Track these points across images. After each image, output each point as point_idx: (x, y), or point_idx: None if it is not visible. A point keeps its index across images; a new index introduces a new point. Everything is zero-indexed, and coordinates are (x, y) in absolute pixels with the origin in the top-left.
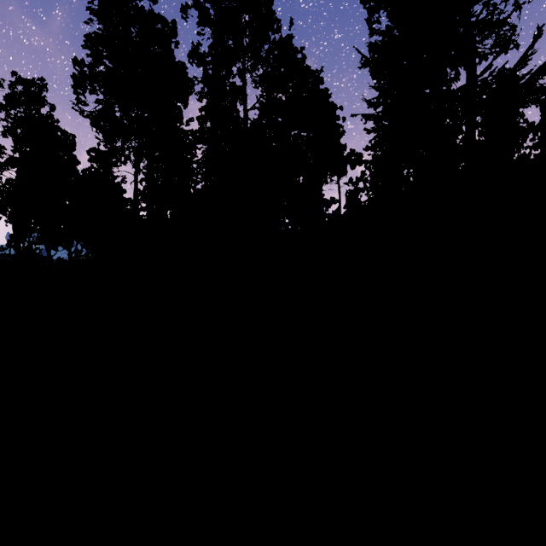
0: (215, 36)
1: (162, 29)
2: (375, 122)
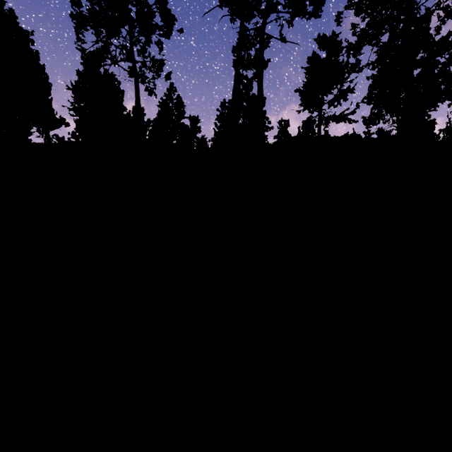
0: None
1: None
2: (75, 112)
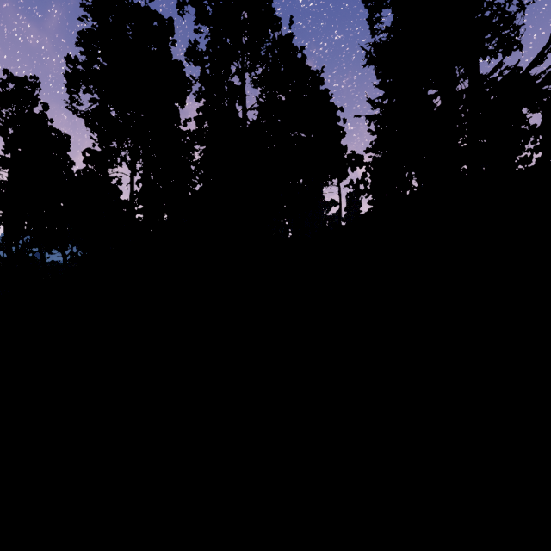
0: (213, 33)
1: (158, 27)
2: (380, 123)
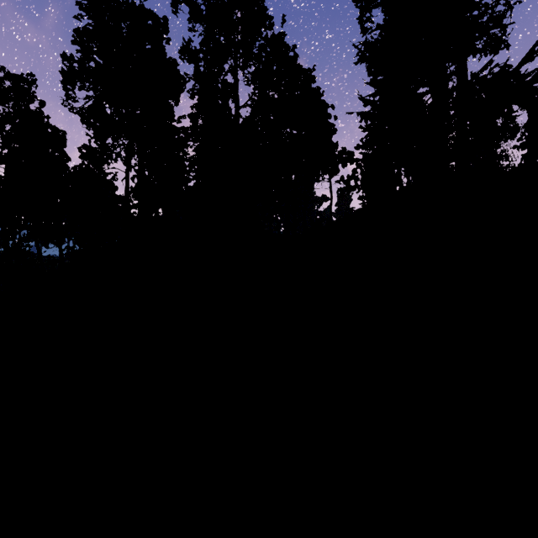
0: (206, 32)
1: (153, 25)
2: (371, 120)
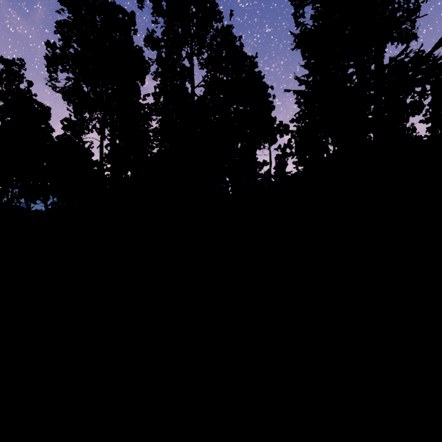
0: (166, 23)
1: (123, 18)
2: (305, 97)
